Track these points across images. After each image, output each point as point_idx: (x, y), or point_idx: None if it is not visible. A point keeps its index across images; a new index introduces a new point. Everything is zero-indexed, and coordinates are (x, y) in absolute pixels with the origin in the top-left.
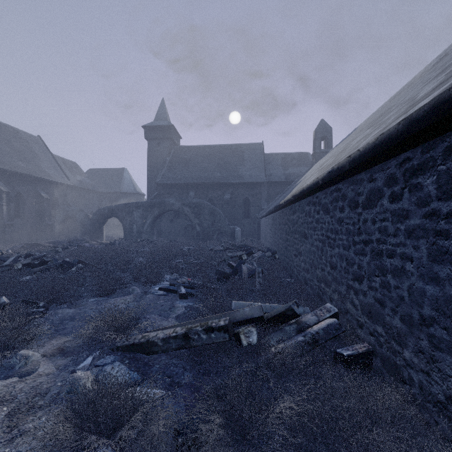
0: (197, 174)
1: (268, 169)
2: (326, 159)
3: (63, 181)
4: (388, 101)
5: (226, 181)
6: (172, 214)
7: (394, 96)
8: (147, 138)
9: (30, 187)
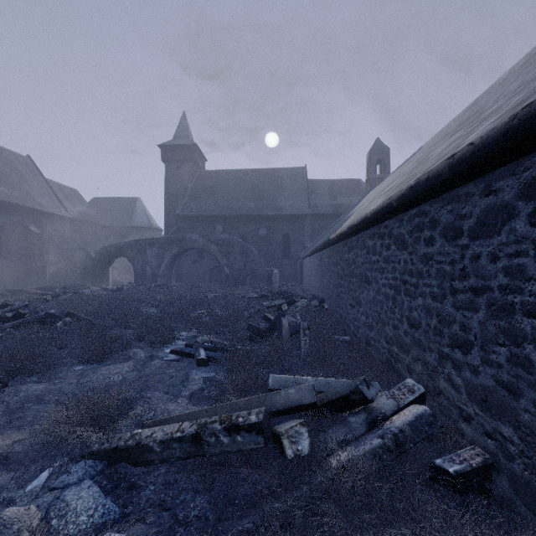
0: (226, 205)
1: (312, 198)
2: (389, 182)
3: (58, 212)
4: (462, 113)
5: (261, 213)
6: (195, 253)
7: (469, 106)
8: (165, 160)
9: (15, 219)
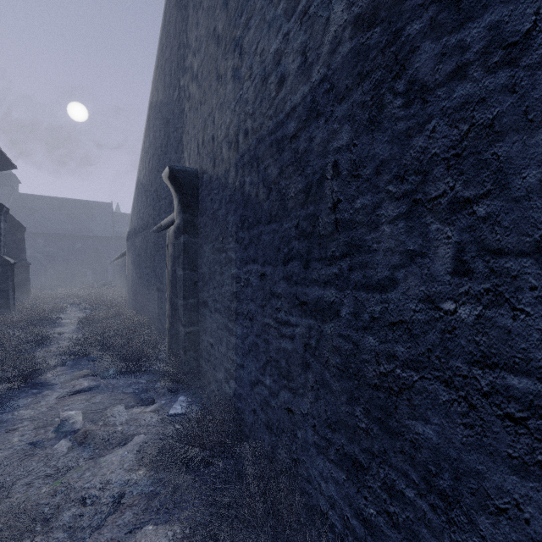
0: (46, 225)
1: (116, 226)
2: None
3: None
4: None
5: (77, 233)
6: None
7: None
8: None
9: None
